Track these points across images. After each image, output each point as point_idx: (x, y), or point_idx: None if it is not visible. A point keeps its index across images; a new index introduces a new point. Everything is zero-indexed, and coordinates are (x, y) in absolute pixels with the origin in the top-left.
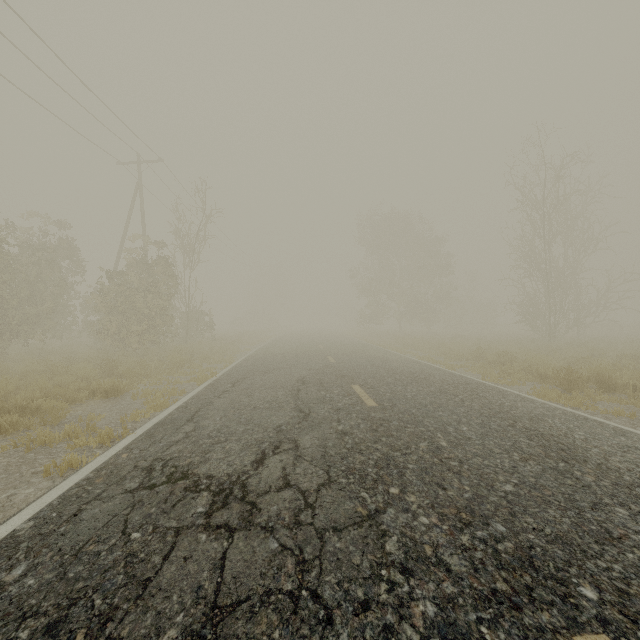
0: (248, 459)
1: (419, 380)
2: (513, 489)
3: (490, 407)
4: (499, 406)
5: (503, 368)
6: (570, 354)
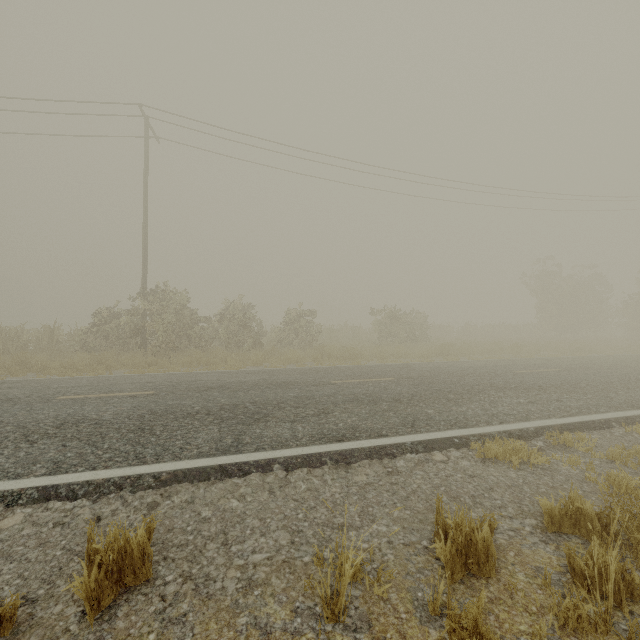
0: None
1: None
2: None
3: None
4: None
5: None
6: None
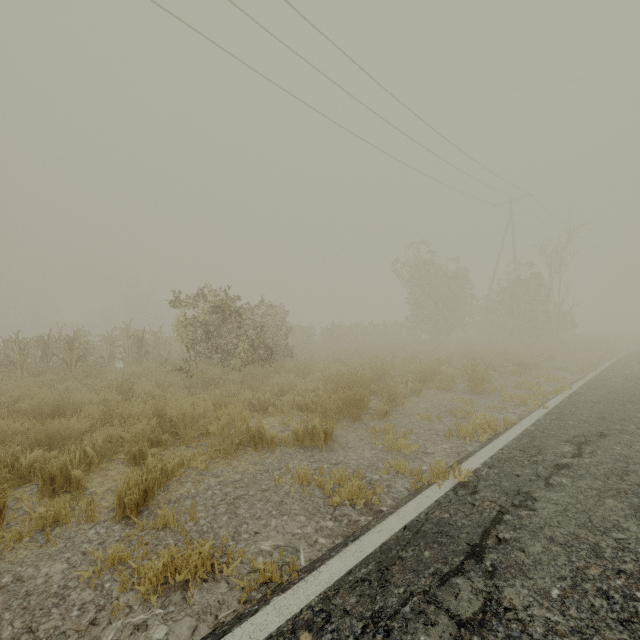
0: None
1: None
2: None
3: None
4: None
5: None
6: None
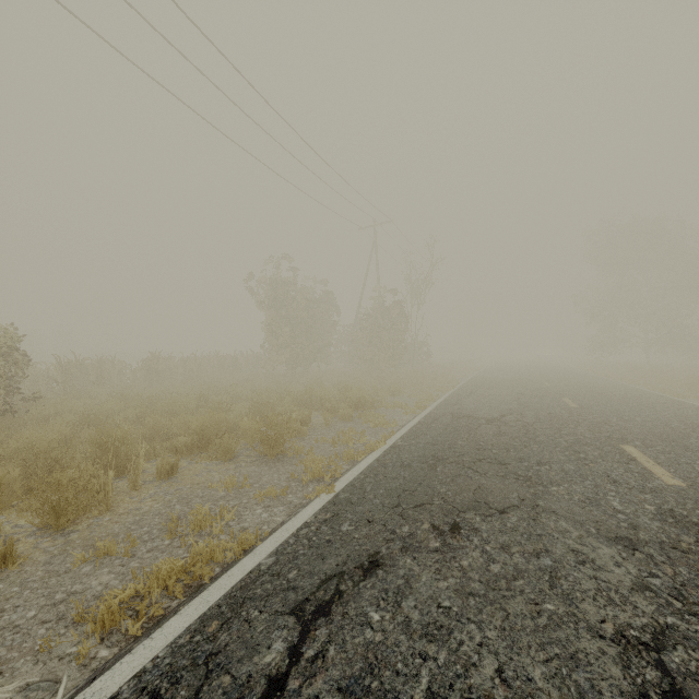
0: (497, 415)
1: (628, 400)
2: (639, 431)
3: (677, 415)
4: (688, 415)
5: None
6: None
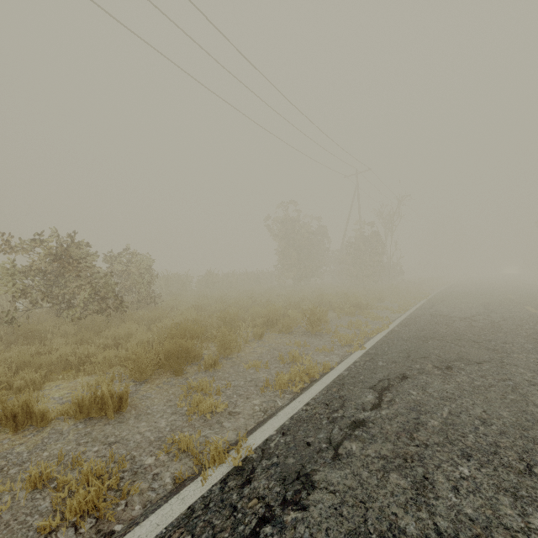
0: (467, 316)
1: None
2: None
3: None
4: None
5: None
6: None
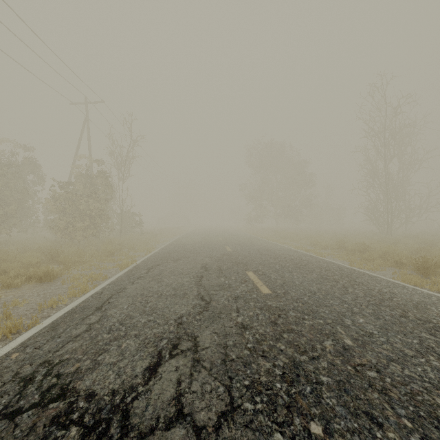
0: (141, 365)
1: (301, 267)
2: None
3: (372, 294)
4: (379, 293)
5: (364, 256)
6: (409, 244)
